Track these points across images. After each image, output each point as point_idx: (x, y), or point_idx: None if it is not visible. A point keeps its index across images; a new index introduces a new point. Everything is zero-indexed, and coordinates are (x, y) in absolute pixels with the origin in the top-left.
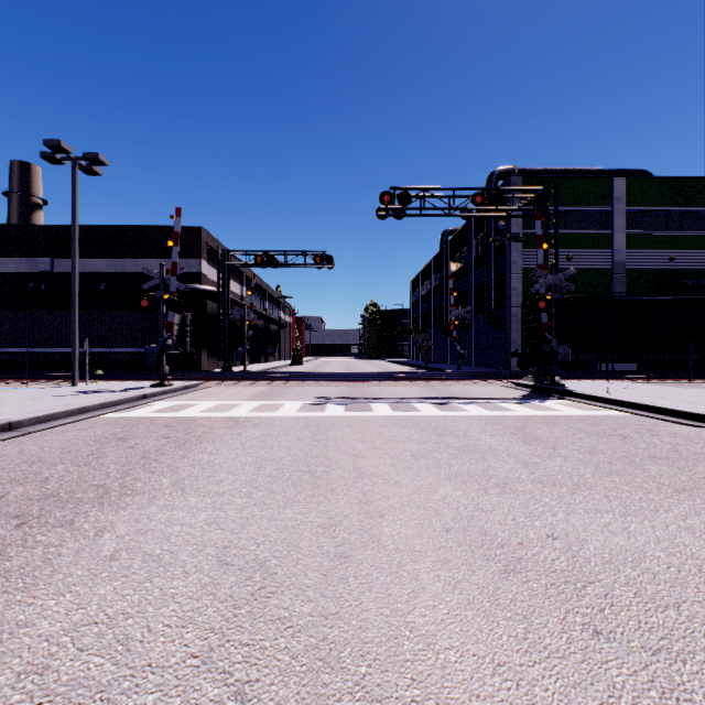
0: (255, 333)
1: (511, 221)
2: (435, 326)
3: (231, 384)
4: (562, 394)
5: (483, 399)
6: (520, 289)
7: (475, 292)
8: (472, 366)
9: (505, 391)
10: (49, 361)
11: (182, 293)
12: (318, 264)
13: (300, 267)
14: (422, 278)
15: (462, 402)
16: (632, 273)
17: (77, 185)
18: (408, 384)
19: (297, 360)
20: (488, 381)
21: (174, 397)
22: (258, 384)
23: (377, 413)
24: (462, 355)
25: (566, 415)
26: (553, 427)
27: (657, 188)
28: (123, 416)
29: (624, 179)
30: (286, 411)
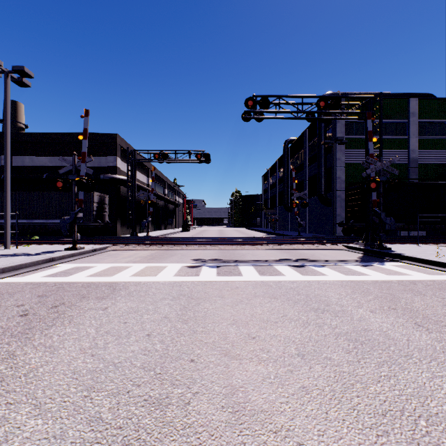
0: (157, 209)
1: (337, 130)
2: (279, 205)
3: (131, 247)
4: (393, 257)
5: (330, 261)
6: (343, 177)
7: (308, 181)
8: (306, 232)
9: (343, 253)
10: (2, 229)
11: (102, 180)
12: (199, 160)
13: (186, 162)
14: (270, 173)
15: (315, 265)
16: (423, 167)
17: (9, 92)
18: (266, 247)
19: (186, 228)
20: (326, 245)
21: (80, 259)
22: (152, 247)
23: (246, 278)
24: (301, 225)
25: (420, 281)
26: (425, 298)
27: (440, 106)
28: (14, 282)
29: (417, 99)
30: (165, 275)
